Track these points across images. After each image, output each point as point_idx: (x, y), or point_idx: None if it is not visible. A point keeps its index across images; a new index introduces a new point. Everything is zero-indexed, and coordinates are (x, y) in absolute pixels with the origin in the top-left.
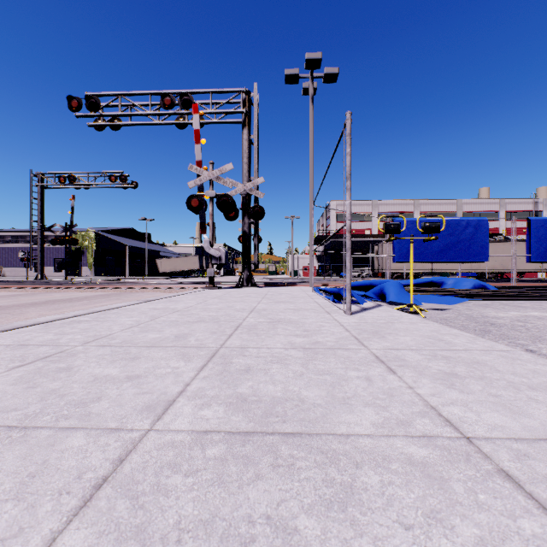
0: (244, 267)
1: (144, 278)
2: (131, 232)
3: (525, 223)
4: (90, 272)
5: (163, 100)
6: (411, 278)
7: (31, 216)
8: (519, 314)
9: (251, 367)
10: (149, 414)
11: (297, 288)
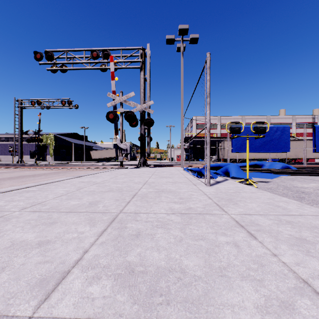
0: (141, 155)
1: (82, 162)
2: (75, 135)
3: (307, 130)
4: (51, 158)
5: (92, 54)
6: (247, 162)
7: (14, 125)
8: (316, 185)
9: (141, 231)
10: (39, 292)
11: (173, 168)
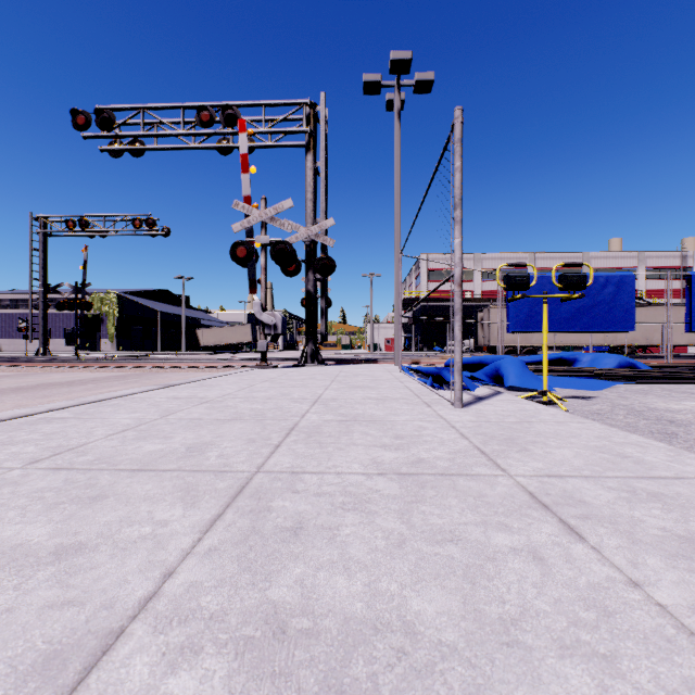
0: (308, 338)
1: (180, 353)
2: (164, 294)
3: (670, 283)
4: (111, 345)
5: (200, 115)
6: (544, 353)
7: (30, 273)
8: None
9: (305, 520)
10: (38, 694)
11: (378, 367)
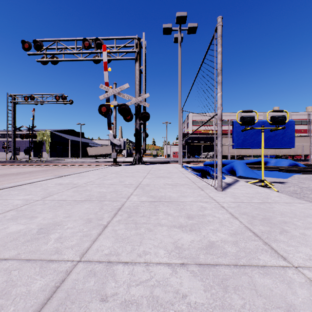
0: (137, 151)
1: (79, 158)
2: (72, 131)
3: (302, 126)
4: (47, 155)
5: (84, 43)
6: (262, 159)
7: (7, 121)
8: None
9: None
10: None
11: (170, 165)
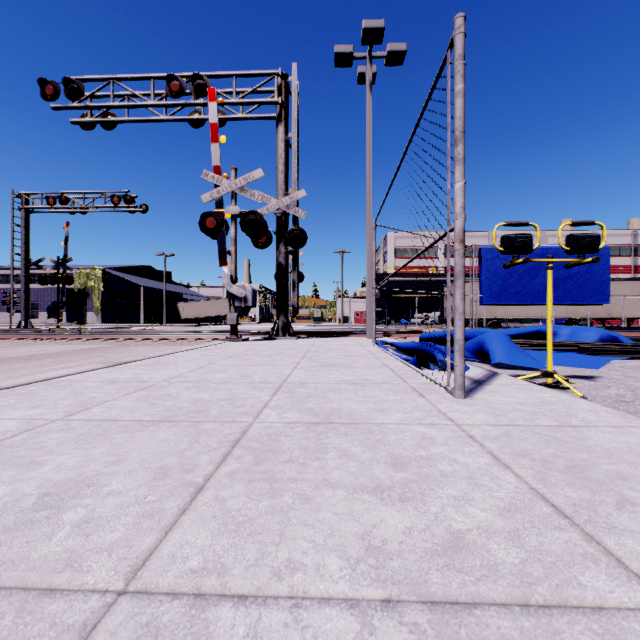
0: (280, 311)
1: (161, 325)
2: (147, 270)
3: (622, 259)
4: (96, 318)
5: (169, 85)
6: (549, 327)
7: (12, 248)
8: None
9: None
10: None
11: (350, 340)
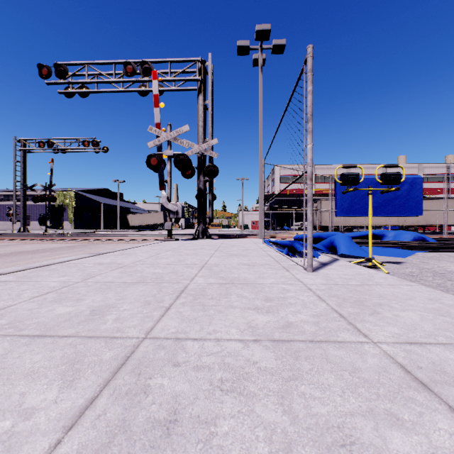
0: (200, 220)
1: (116, 230)
2: (106, 191)
3: (439, 184)
4: (70, 225)
5: (126, 68)
6: (370, 231)
7: (14, 177)
8: None
9: (180, 408)
10: None
11: (247, 240)
